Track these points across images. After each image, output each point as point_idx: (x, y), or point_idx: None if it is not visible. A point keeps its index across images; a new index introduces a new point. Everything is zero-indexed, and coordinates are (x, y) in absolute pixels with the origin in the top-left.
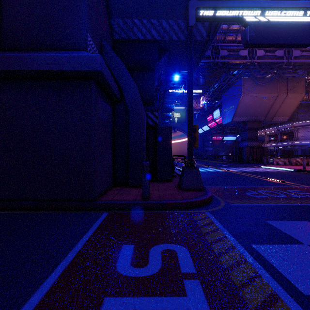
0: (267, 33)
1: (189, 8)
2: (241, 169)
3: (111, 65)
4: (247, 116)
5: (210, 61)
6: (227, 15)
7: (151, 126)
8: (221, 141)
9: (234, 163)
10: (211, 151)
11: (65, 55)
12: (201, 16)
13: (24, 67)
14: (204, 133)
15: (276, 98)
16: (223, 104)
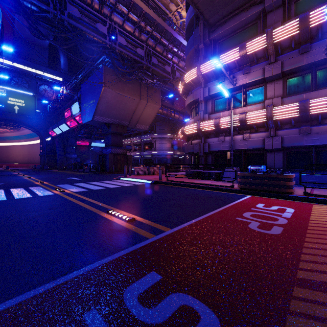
0: None
1: None
2: (90, 186)
3: None
4: (111, 117)
5: (49, 9)
6: None
7: None
8: (88, 147)
9: (95, 174)
10: (75, 159)
11: None
12: None
13: None
14: (63, 135)
15: (139, 103)
16: (82, 97)
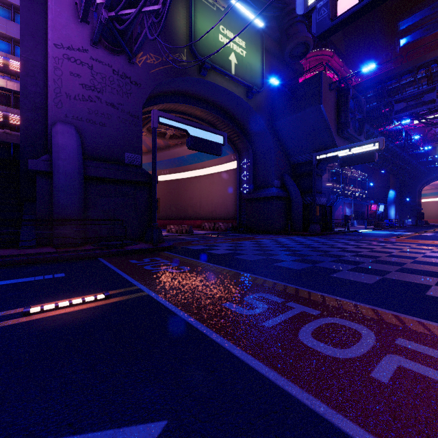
0: (349, 160)
1: (313, 157)
2: None
3: (285, 184)
4: None
5: (434, 105)
6: (330, 156)
7: (309, 204)
8: None
9: None
10: None
11: (267, 192)
12: (318, 159)
13: (259, 196)
14: None
15: None
16: None
